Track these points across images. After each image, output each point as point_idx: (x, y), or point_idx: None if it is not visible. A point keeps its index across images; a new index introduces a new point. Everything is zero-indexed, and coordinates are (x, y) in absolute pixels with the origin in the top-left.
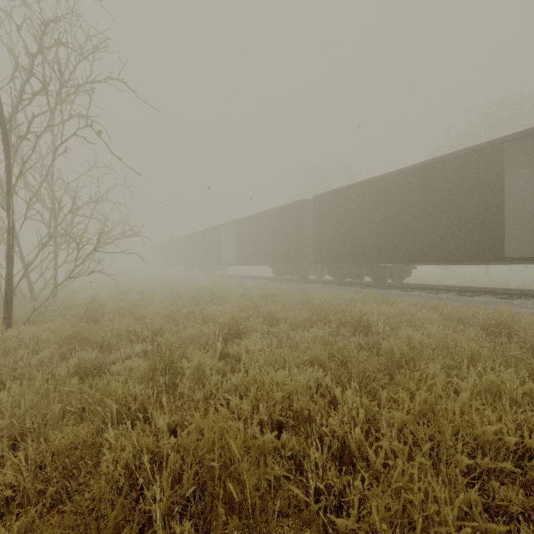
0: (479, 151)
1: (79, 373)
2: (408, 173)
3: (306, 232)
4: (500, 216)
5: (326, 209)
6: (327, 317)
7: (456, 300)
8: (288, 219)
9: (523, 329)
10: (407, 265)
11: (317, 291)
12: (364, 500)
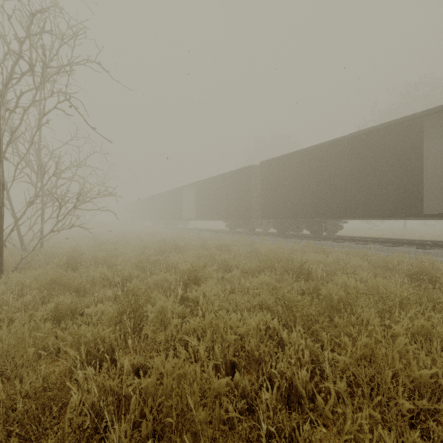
0: (401, 123)
1: (57, 315)
2: (340, 143)
3: (254, 192)
4: (419, 179)
5: (271, 173)
6: (273, 265)
7: (382, 250)
8: (239, 181)
9: (442, 275)
10: (339, 220)
11: (263, 242)
12: (312, 442)
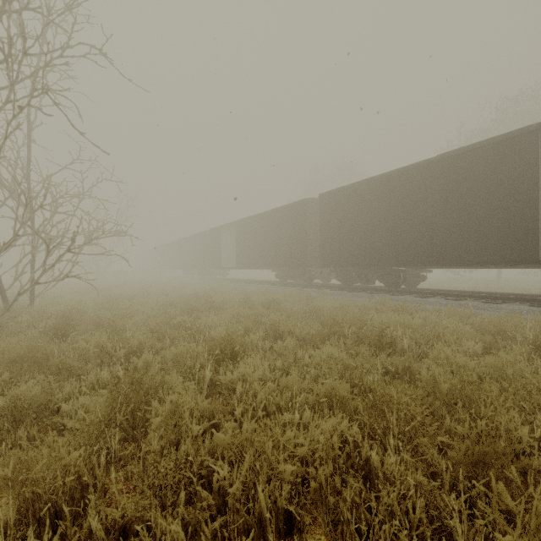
0: (508, 140)
1: (15, 415)
2: (425, 167)
3: (312, 233)
4: (533, 213)
5: (334, 208)
6: (341, 330)
7: (482, 308)
8: (292, 219)
9: None
10: (421, 269)
11: (324, 297)
12: None
